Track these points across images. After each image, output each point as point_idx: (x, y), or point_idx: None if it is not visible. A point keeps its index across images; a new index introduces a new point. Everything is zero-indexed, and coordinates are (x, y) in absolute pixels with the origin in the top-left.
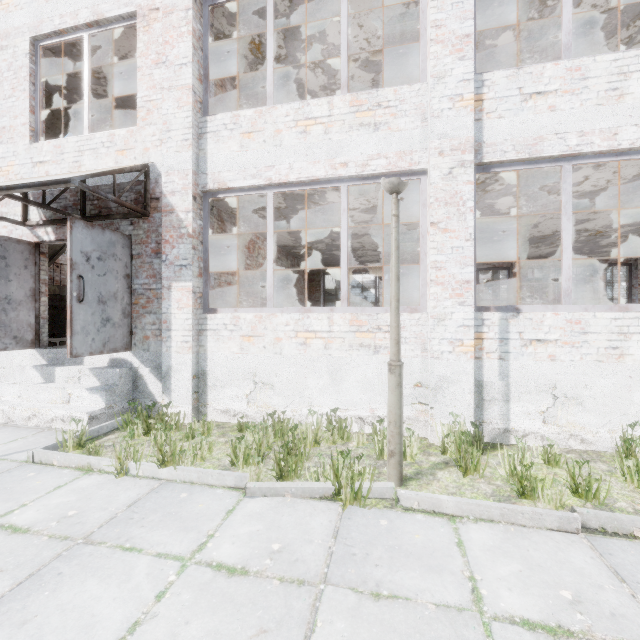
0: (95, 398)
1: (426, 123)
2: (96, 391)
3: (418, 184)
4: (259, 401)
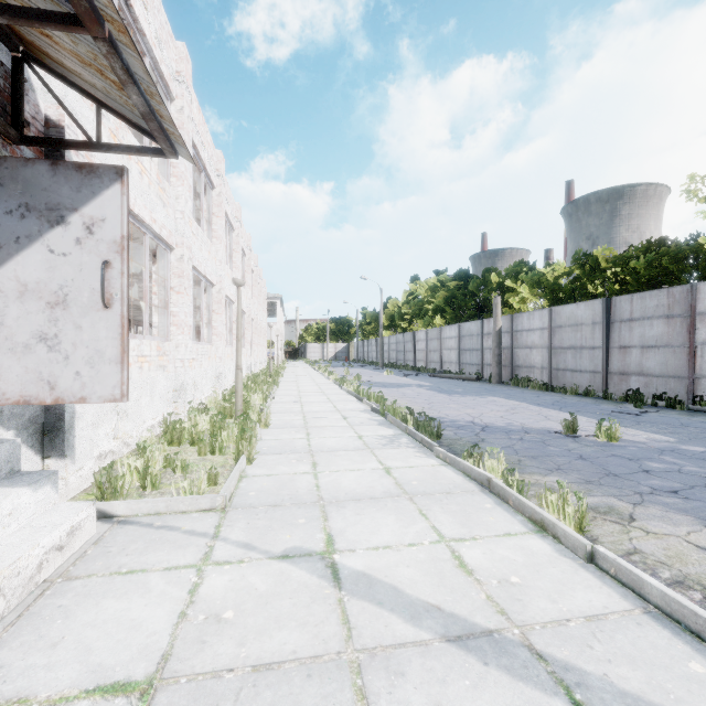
0: (45, 495)
1: (176, 220)
2: (46, 480)
3: None
4: (121, 432)
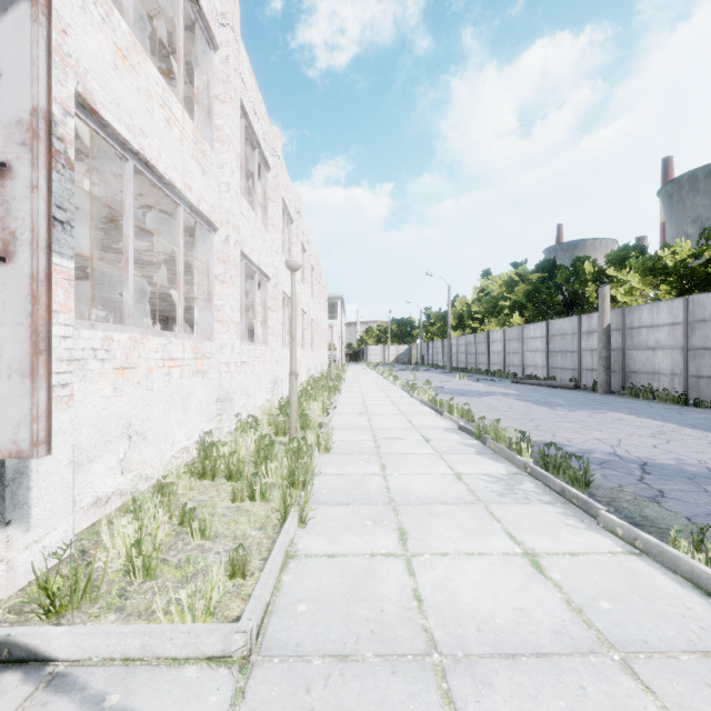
0: None
1: (220, 194)
2: None
3: (149, 212)
4: (134, 462)
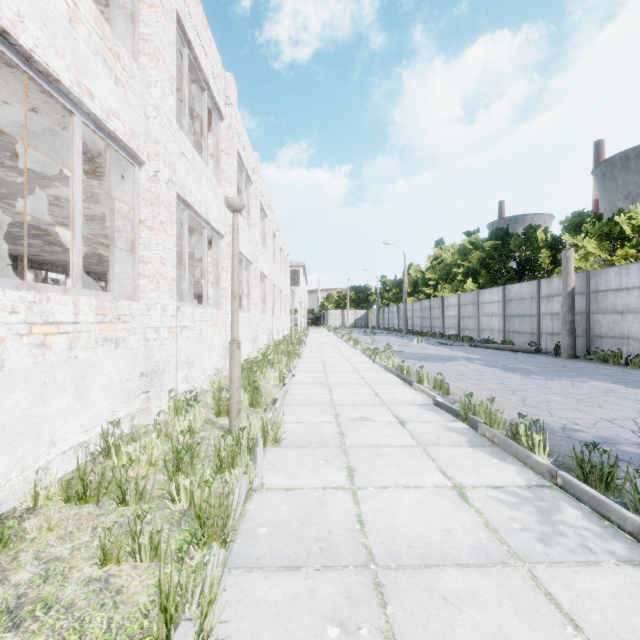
0: None
1: (147, 119)
2: None
3: (58, 141)
4: None
